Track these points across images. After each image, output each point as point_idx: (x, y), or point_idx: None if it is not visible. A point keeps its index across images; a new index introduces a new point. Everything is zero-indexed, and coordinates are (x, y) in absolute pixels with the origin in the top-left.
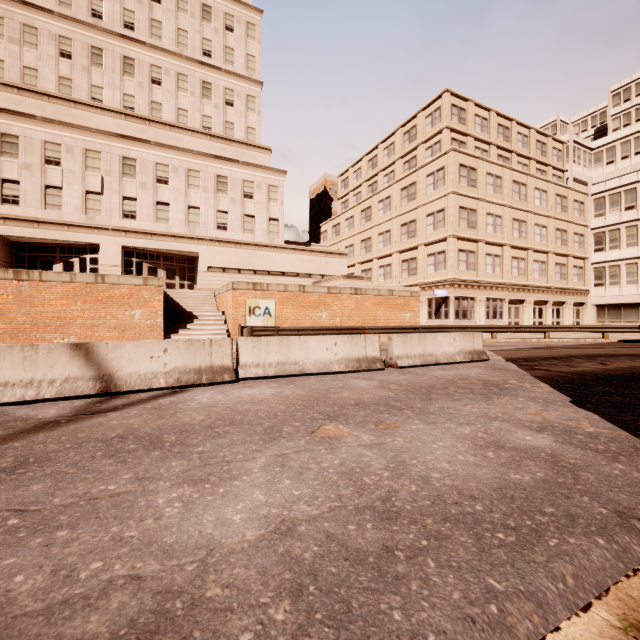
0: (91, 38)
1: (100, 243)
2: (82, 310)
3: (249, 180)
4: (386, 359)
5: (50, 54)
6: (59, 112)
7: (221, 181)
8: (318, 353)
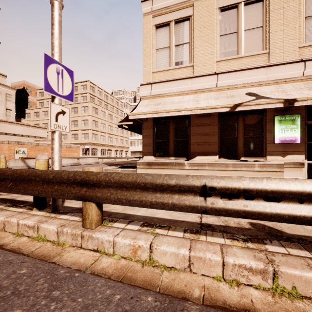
0: None
1: None
2: None
3: None
4: (78, 163)
5: None
6: None
7: None
8: (65, 162)
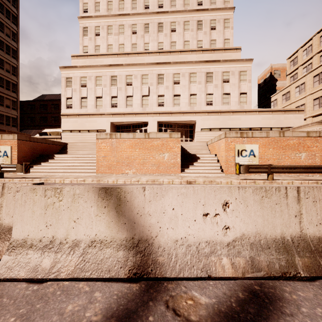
0: (144, 20)
1: (148, 121)
2: (138, 154)
3: (226, 71)
4: None
5: (128, 35)
6: (132, 60)
7: (209, 76)
8: None
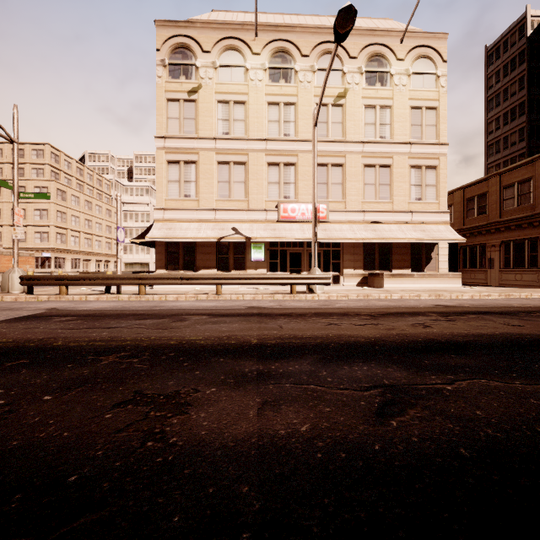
0: None
1: None
2: None
3: None
4: None
5: None
6: None
7: None
8: None
